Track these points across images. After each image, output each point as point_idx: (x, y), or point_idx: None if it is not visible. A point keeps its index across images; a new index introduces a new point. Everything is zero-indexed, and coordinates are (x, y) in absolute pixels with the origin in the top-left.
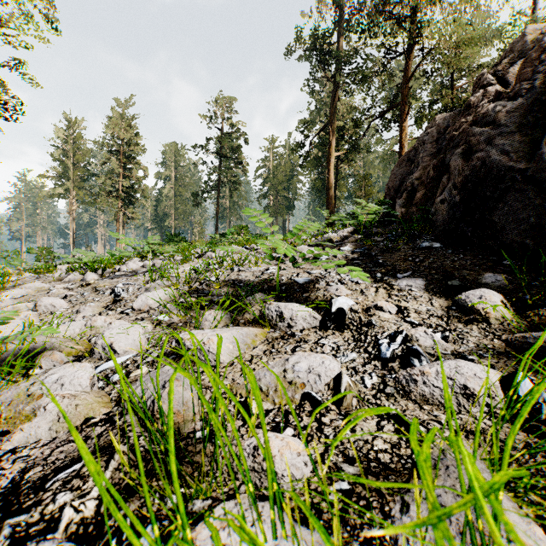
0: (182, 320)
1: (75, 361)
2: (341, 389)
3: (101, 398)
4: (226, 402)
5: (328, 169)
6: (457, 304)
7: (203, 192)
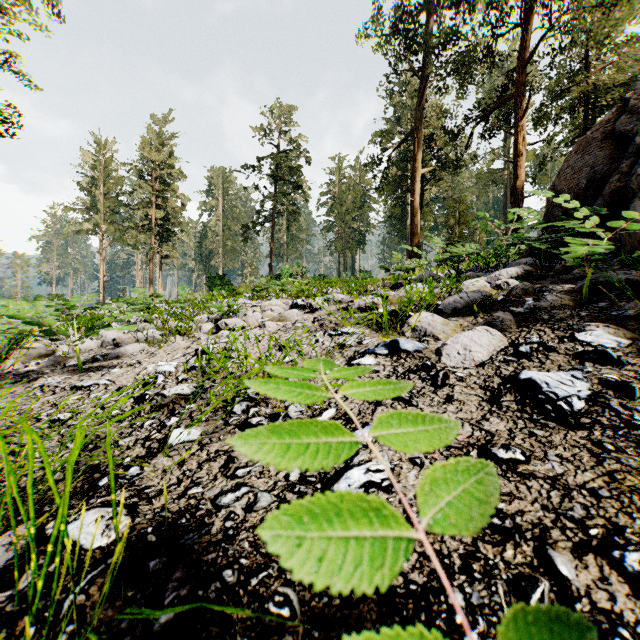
0: None
1: None
2: None
3: None
4: None
5: (413, 190)
6: None
7: (254, 224)
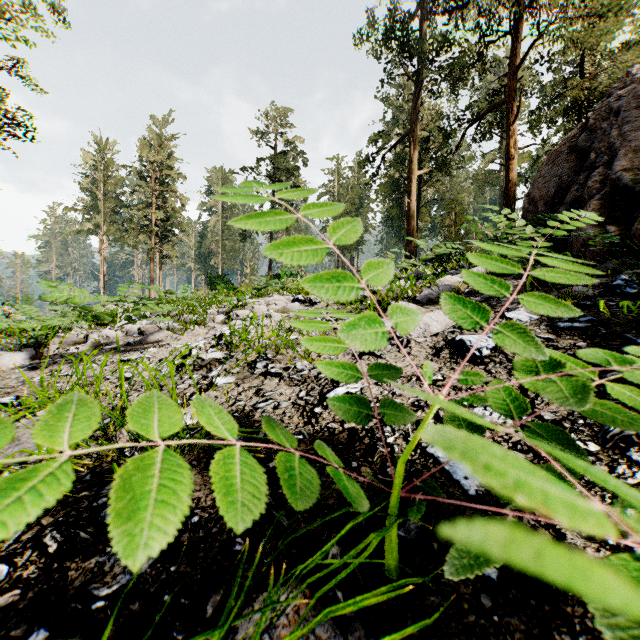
0: None
1: None
2: None
3: None
4: None
5: (409, 191)
6: None
7: None
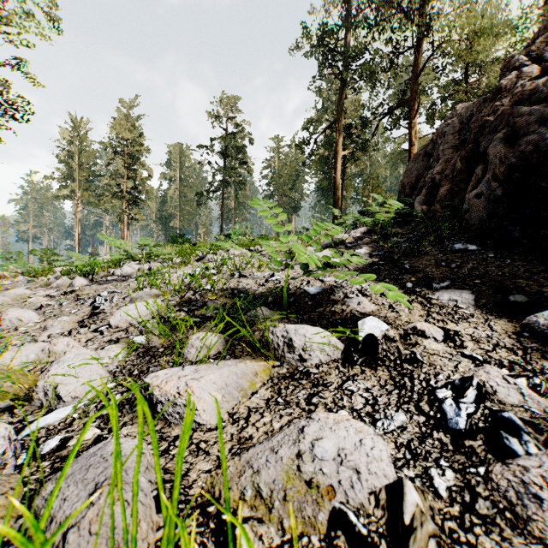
0: (164, 343)
1: (7, 409)
2: (404, 516)
3: (5, 497)
4: (200, 519)
5: (335, 168)
6: (531, 329)
7: (208, 192)
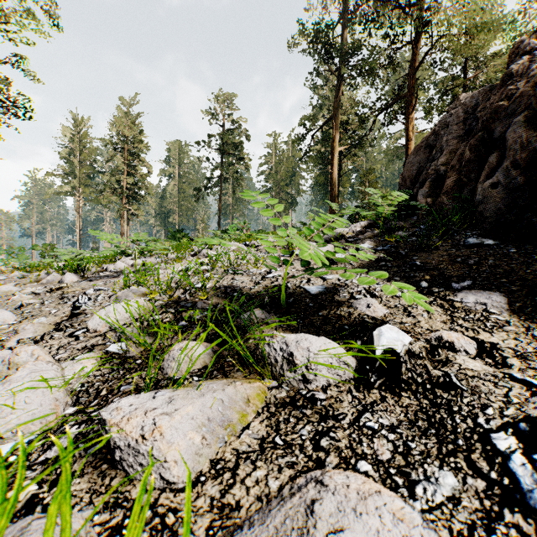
0: (144, 352)
1: None
2: None
3: None
4: None
5: (332, 164)
6: None
7: (206, 188)
